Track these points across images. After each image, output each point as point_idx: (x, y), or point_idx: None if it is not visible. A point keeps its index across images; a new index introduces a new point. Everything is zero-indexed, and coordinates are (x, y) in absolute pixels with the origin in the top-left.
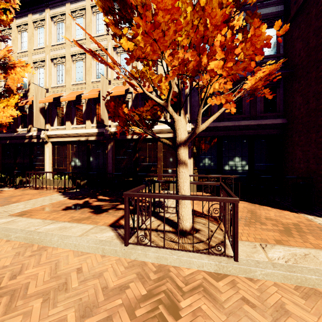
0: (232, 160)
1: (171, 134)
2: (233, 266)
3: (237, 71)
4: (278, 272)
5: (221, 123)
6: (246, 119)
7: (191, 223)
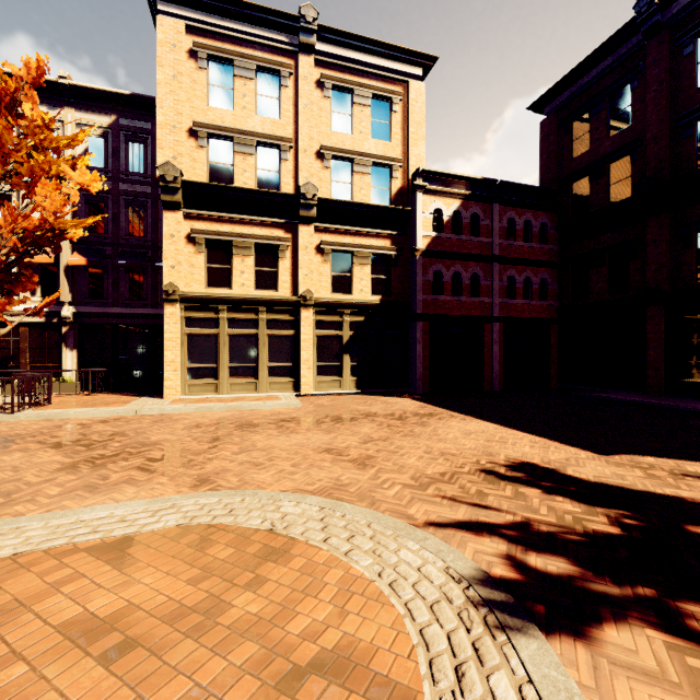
0: (131, 352)
1: (43, 318)
2: (7, 416)
3: (0, 309)
4: (35, 415)
5: (114, 308)
6: (148, 306)
7: (1, 403)
